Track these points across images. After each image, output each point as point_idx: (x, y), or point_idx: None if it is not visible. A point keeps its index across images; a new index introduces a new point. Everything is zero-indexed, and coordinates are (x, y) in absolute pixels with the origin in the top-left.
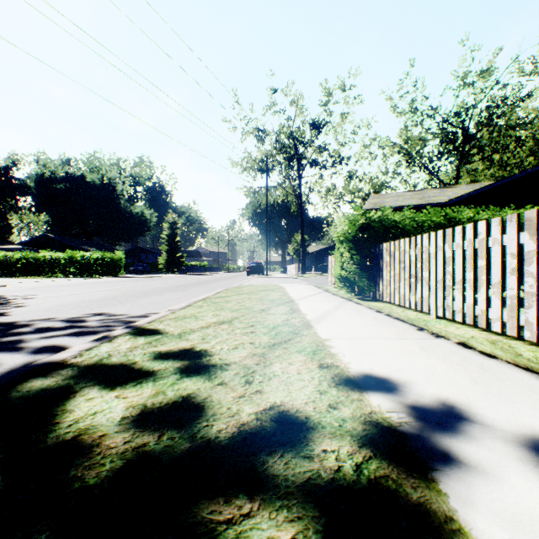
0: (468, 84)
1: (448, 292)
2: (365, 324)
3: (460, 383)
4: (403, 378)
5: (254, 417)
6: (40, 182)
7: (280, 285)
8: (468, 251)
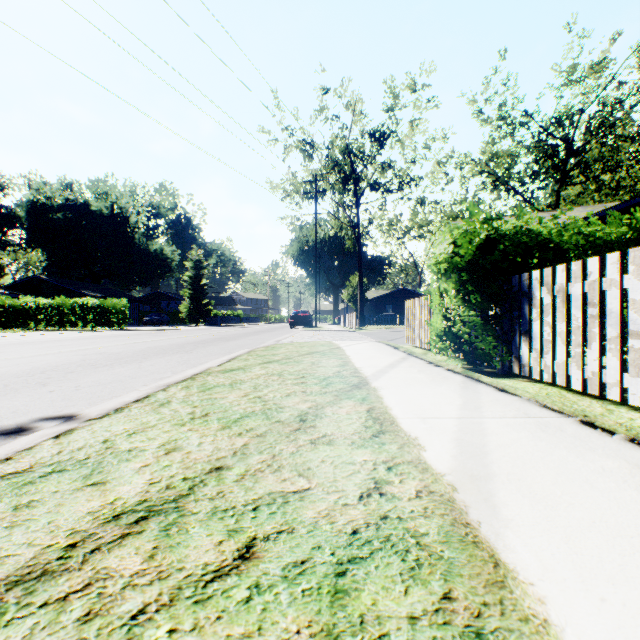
0: (576, 81)
1: None
2: None
3: None
4: None
5: None
6: (33, 211)
7: (335, 342)
8: None
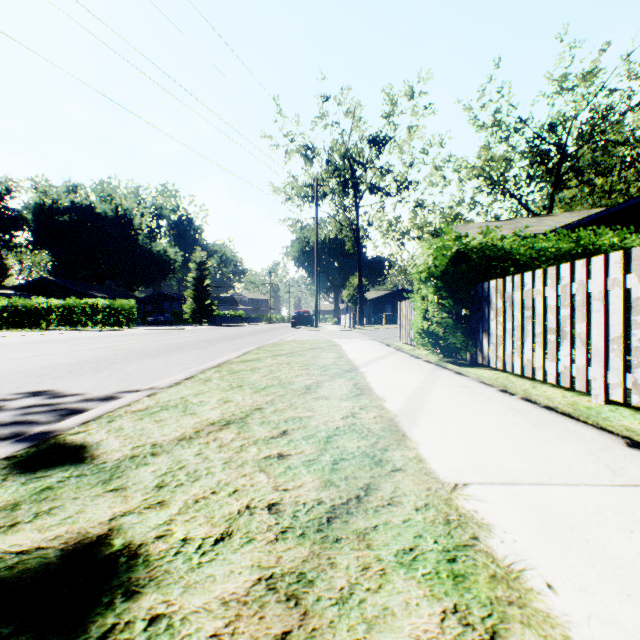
0: (567, 89)
1: (638, 360)
2: (506, 427)
3: None
4: None
5: None
6: (40, 213)
7: (334, 340)
8: None
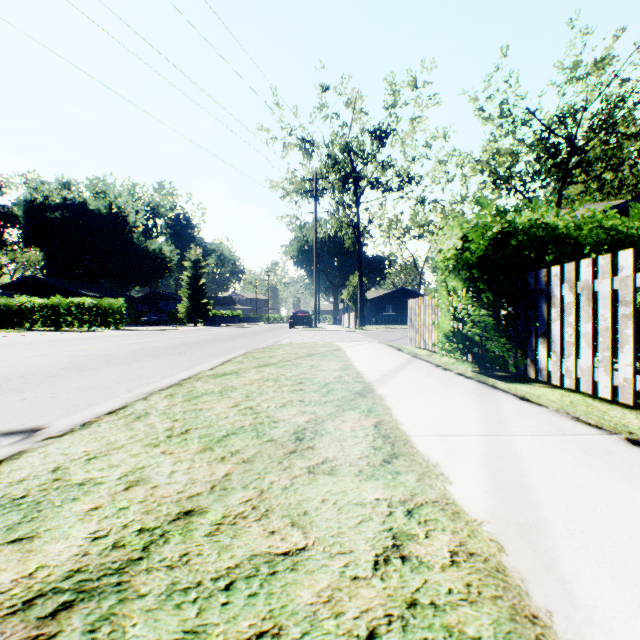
0: (578, 78)
1: None
2: None
3: None
4: None
5: None
6: (31, 210)
7: (335, 343)
8: None
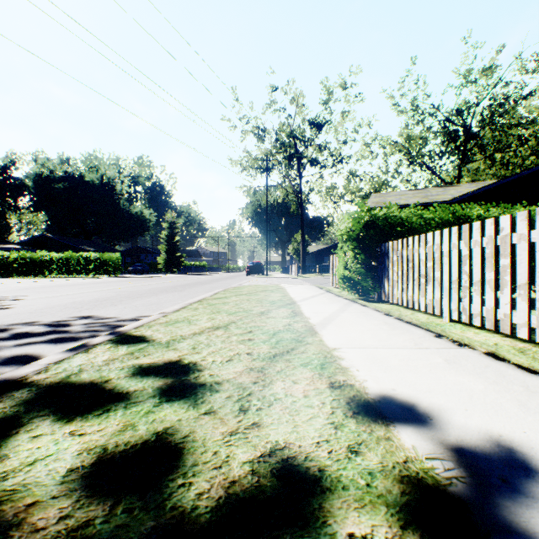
0: (470, 82)
1: (464, 294)
2: (375, 330)
3: (508, 411)
4: (436, 403)
5: (249, 469)
6: (39, 181)
7: (281, 285)
8: (488, 249)
